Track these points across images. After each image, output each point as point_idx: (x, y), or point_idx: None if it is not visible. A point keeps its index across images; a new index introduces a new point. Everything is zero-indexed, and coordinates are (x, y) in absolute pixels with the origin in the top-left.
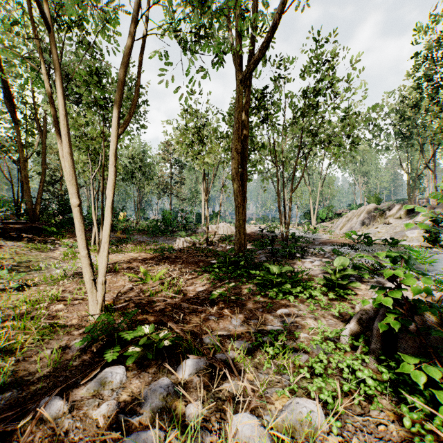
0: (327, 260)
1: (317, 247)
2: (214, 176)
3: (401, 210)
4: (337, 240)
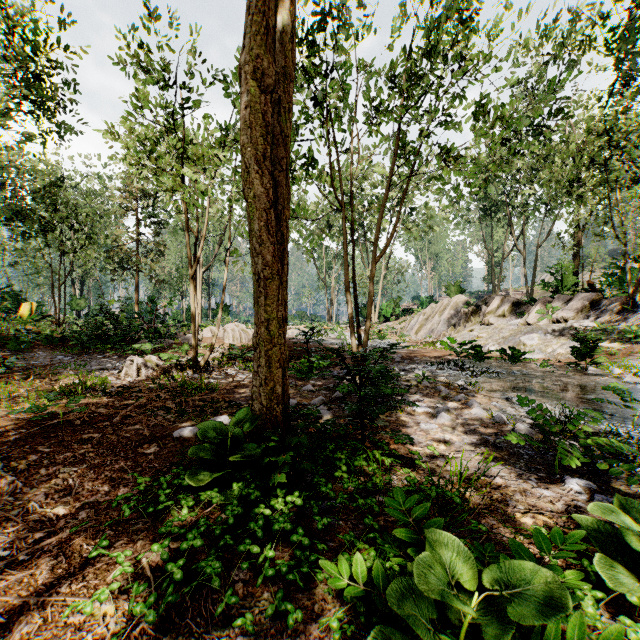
0: (453, 405)
1: (406, 368)
2: (220, 243)
3: (503, 304)
4: (422, 351)
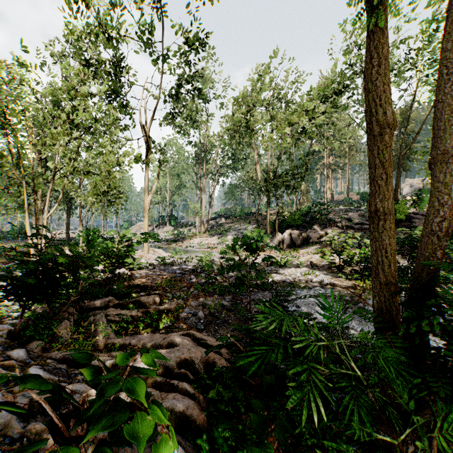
0: None
1: None
2: None
3: None
4: None
